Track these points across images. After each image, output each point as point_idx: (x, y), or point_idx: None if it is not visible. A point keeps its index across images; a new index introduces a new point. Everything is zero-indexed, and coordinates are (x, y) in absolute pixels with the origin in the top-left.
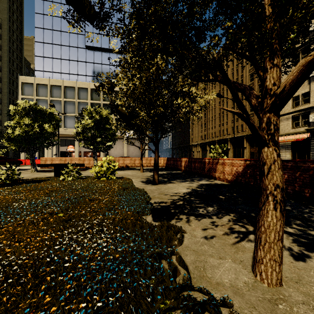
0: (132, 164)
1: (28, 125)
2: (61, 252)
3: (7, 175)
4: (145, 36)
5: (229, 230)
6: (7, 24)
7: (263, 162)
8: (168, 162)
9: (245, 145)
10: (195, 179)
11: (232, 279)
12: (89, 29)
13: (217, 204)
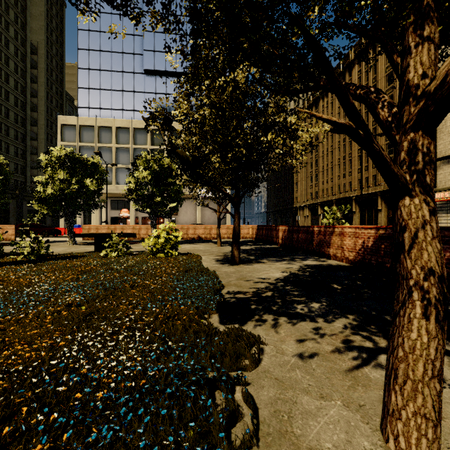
0: (207, 234)
1: (64, 180)
2: (58, 370)
3: (32, 248)
4: (203, 26)
5: (344, 344)
6: (44, 48)
7: (401, 225)
8: (259, 232)
9: (379, 207)
10: (296, 257)
11: (339, 444)
12: (148, 46)
13: (328, 298)
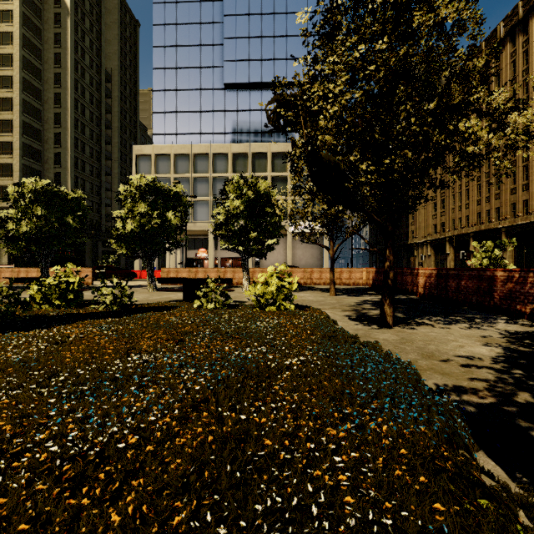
0: (307, 279)
1: (144, 214)
2: None
3: (114, 296)
4: None
5: None
6: (118, 74)
7: None
8: (379, 277)
9: None
10: (472, 316)
11: None
12: (229, 55)
13: None
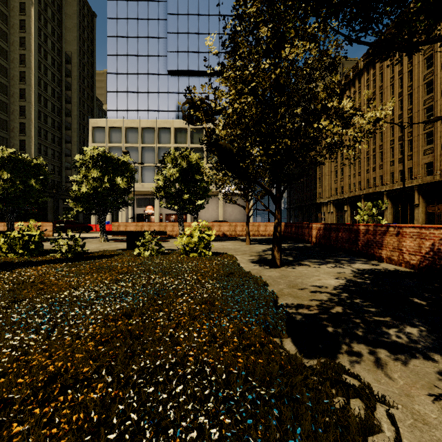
0: (232, 231)
1: (97, 179)
2: None
3: (69, 246)
4: None
5: None
6: (77, 57)
7: None
8: (287, 230)
9: (415, 202)
10: (341, 259)
11: None
12: (172, 47)
13: (421, 320)
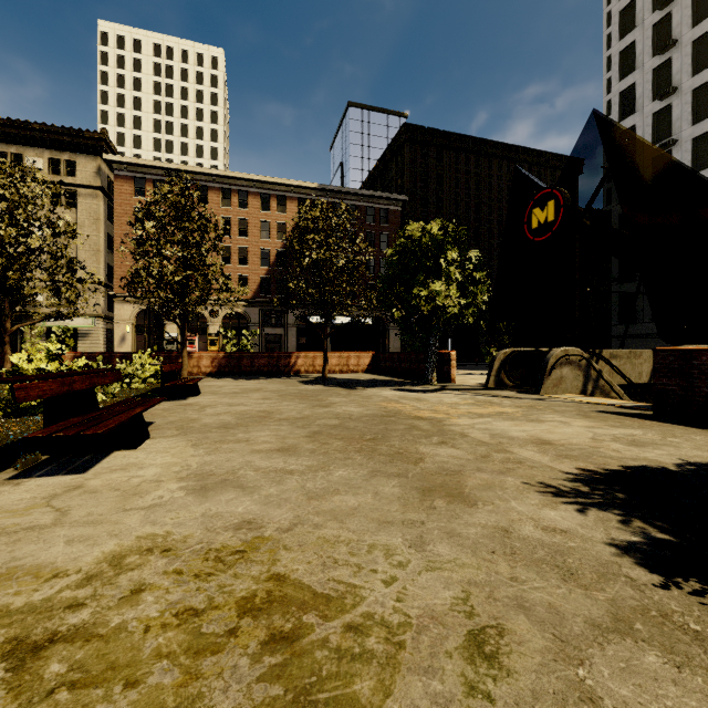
0: None
1: None
2: None
3: None
4: None
5: None
6: None
7: (6, 350)
8: None
9: None
10: None
11: None
12: None
13: None
